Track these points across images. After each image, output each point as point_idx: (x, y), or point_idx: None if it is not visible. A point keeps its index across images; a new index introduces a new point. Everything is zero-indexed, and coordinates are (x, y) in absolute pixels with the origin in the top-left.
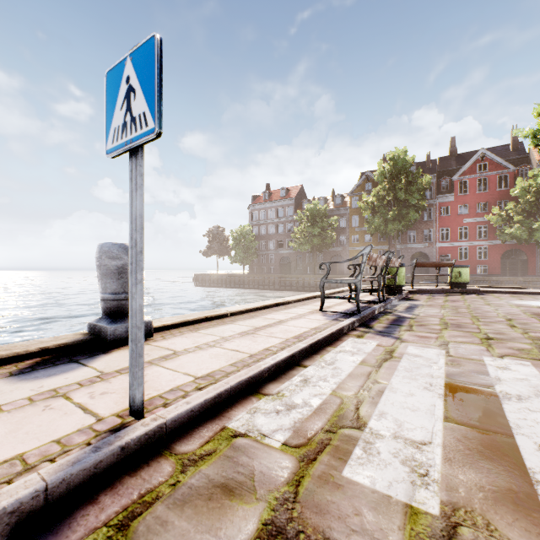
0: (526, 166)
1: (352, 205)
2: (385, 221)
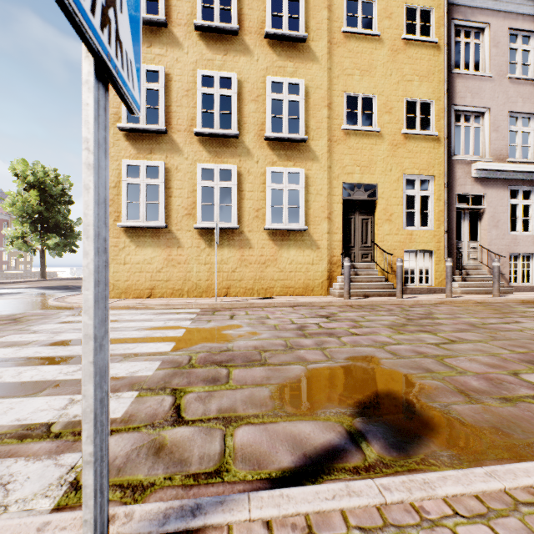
0: None
1: None
2: None
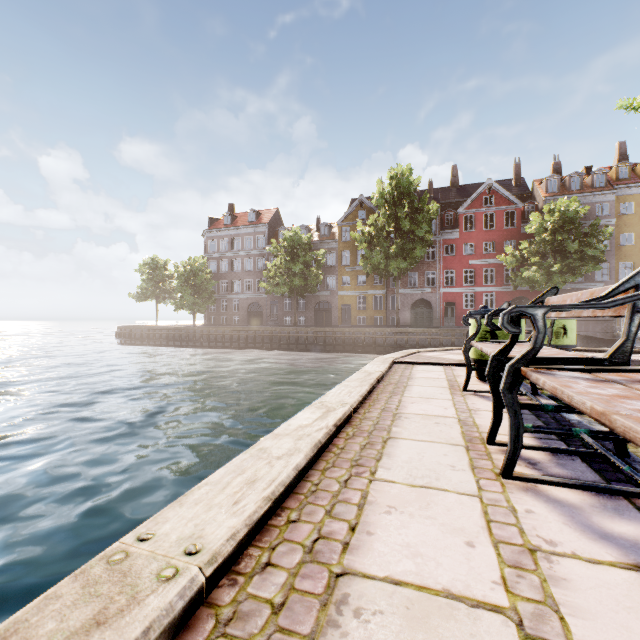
0: (533, 203)
1: (342, 237)
2: (385, 258)
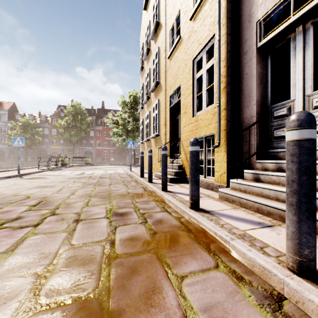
0: None
1: (52, 123)
2: (70, 135)
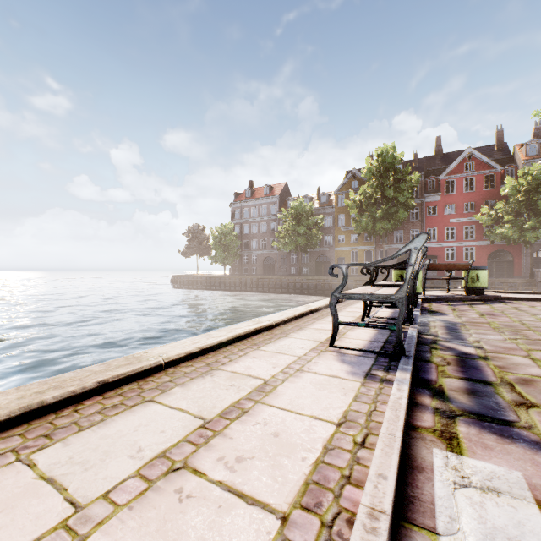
0: (512, 166)
1: (338, 204)
2: (373, 220)
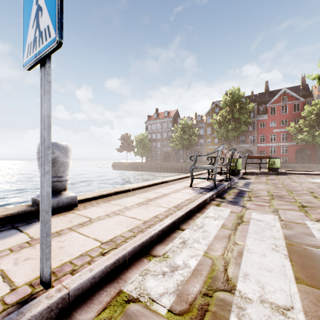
0: (310, 98)
1: (207, 121)
2: (226, 131)
